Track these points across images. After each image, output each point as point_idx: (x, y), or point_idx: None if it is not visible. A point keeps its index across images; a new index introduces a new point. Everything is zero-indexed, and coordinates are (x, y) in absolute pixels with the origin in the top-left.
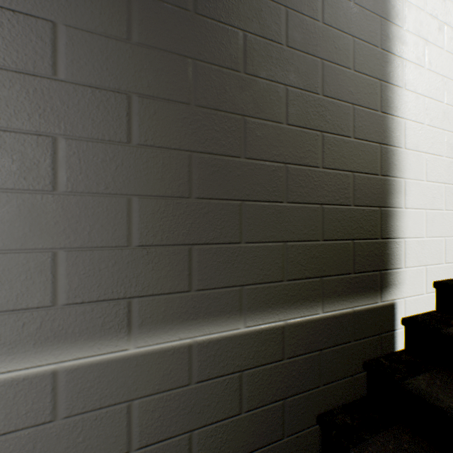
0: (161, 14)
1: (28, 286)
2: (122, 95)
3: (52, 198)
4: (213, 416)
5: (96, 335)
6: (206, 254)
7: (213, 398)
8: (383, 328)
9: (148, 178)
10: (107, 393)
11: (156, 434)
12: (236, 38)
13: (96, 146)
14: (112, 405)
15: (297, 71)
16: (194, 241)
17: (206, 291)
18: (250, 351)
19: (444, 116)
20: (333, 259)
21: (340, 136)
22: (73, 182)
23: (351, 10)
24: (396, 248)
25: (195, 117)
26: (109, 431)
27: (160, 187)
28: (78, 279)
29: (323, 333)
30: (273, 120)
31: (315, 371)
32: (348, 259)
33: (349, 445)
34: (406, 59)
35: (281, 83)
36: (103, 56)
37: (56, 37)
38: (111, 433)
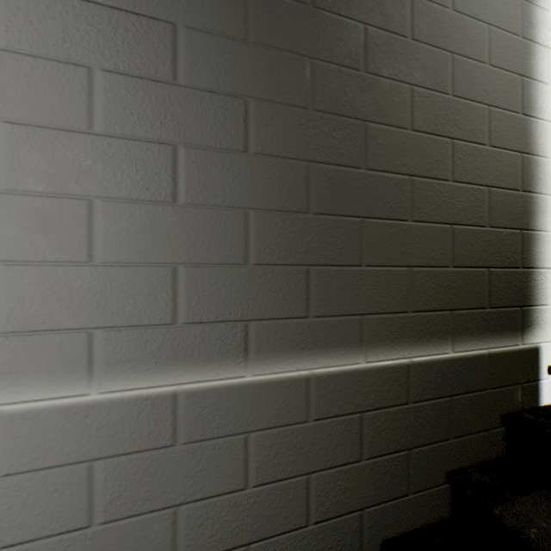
0: (278, 10)
1: (150, 301)
2: (239, 100)
3: (172, 210)
4: (331, 460)
5: (214, 359)
6: (324, 277)
7: (331, 440)
8: (524, 376)
9: (265, 190)
10: (224, 421)
11: (272, 472)
12: (356, 33)
13: (214, 156)
14: (230, 435)
15: (423, 67)
16: (311, 261)
17: (324, 319)
18: (372, 390)
19: None
20: (464, 290)
21: (473, 144)
22: (192, 193)
23: None
24: (540, 280)
25: (312, 123)
26: (226, 463)
27: (277, 201)
28: (196, 297)
29: (454, 377)
30: (397, 126)
31: (444, 420)
32: (483, 290)
33: (491, 504)
34: None
35: (405, 83)
36: (221, 59)
37: (176, 40)
38: (228, 466)
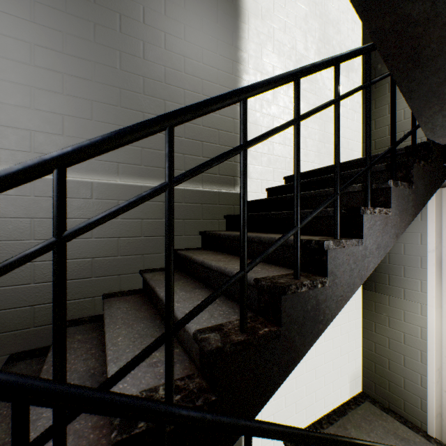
0: None
1: None
2: None
3: None
4: None
5: None
6: None
7: None
8: None
9: None
10: None
11: None
12: None
13: None
14: None
15: None
16: None
17: None
18: None
19: None
20: None
21: None
22: None
23: None
24: None
25: None
26: None
27: None
28: None
29: None
30: None
31: None
32: None
33: None
34: None
35: None
36: None
37: None
38: None
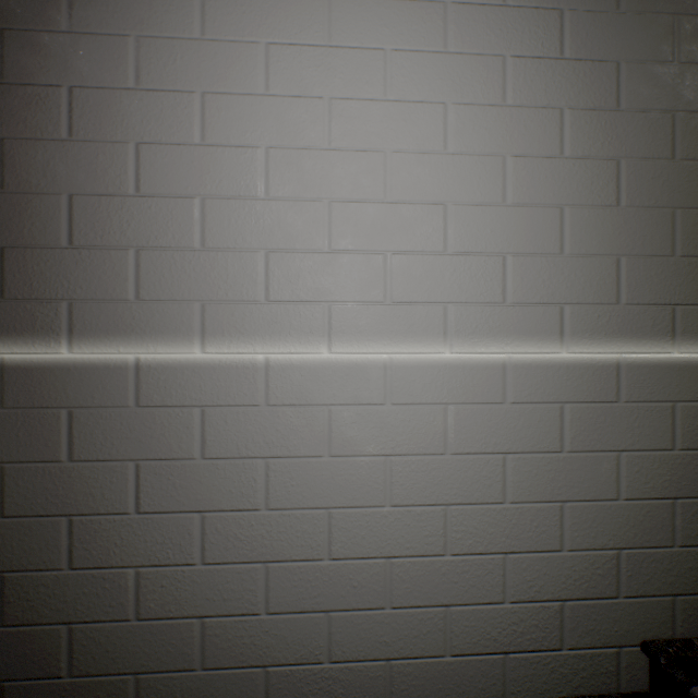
0: None
1: (600, 285)
2: (666, 115)
3: (615, 213)
4: None
5: (646, 335)
6: None
7: None
8: None
9: (688, 191)
10: (655, 389)
11: (695, 441)
12: None
13: (646, 165)
14: (659, 402)
15: None
16: None
17: None
18: None
19: None
20: None
21: None
22: (630, 198)
23: None
24: None
25: None
26: (656, 425)
27: None
28: (633, 283)
29: None
30: None
31: None
32: None
33: None
34: None
35: None
36: (652, 83)
37: (618, 75)
38: (658, 427)
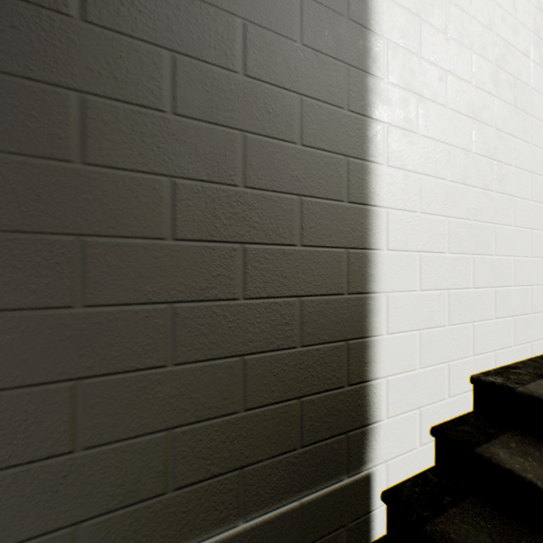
0: None
1: None
2: None
3: None
4: None
5: None
6: None
7: None
8: (352, 513)
9: None
10: None
11: None
12: (64, 104)
13: None
14: None
15: (195, 152)
16: None
17: None
18: None
19: (447, 197)
20: (263, 435)
21: (278, 246)
22: None
23: (297, 55)
24: (373, 393)
25: None
26: None
27: None
28: None
29: None
30: (146, 236)
31: None
32: (292, 428)
33: None
34: (390, 123)
35: (162, 174)
36: None
37: None
38: None
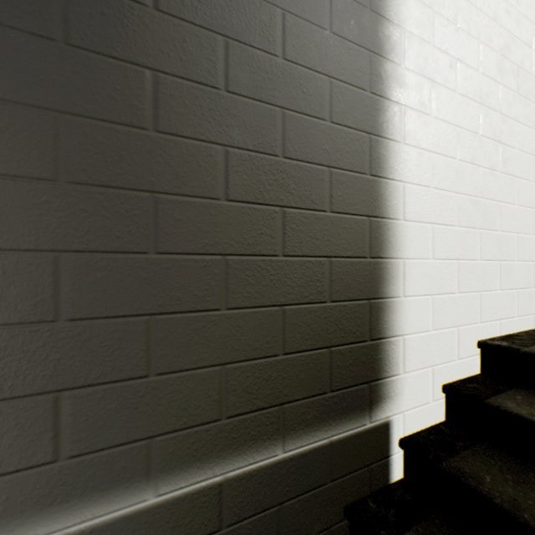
0: (1, 45)
1: None
2: None
3: None
4: None
5: None
6: (86, 401)
7: None
8: (373, 456)
9: None
10: None
11: None
12: (141, 81)
13: None
14: None
15: (244, 125)
16: (64, 384)
17: (86, 456)
18: (166, 528)
19: (456, 175)
20: (299, 377)
21: (311, 211)
22: None
23: (327, 42)
24: (391, 349)
25: (65, 199)
26: None
27: None
28: None
29: (285, 480)
30: (204, 196)
31: (272, 534)
32: (323, 374)
33: None
34: (406, 106)
35: (217, 143)
36: None
37: None
38: None
